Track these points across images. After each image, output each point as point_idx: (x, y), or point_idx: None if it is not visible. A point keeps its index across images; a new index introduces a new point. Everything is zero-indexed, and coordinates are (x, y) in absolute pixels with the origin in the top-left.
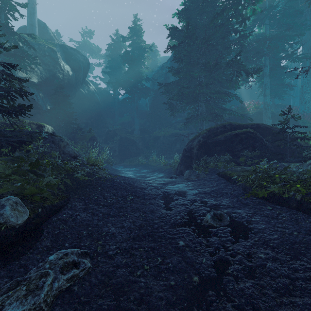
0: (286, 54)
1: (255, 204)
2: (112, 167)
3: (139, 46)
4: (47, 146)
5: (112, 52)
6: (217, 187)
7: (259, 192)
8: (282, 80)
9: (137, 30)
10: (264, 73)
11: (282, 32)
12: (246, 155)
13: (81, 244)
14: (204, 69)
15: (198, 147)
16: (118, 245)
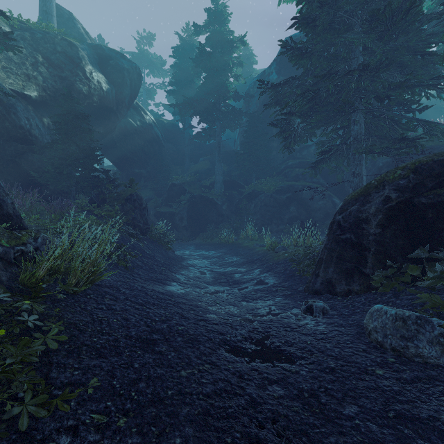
0: None
1: None
2: (168, 254)
3: (223, 38)
4: None
5: (180, 59)
6: None
7: None
8: None
9: (220, 13)
10: None
11: None
12: None
13: None
14: (373, 29)
15: (382, 219)
16: None
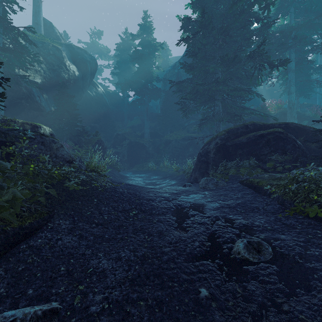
0: (315, 45)
1: (304, 227)
2: (120, 173)
3: (149, 44)
4: (34, 148)
5: (121, 52)
6: (243, 200)
7: (309, 210)
8: (308, 76)
9: (147, 27)
10: (288, 68)
11: (310, 20)
12: (274, 160)
13: (52, 290)
14: (221, 63)
15: (215, 151)
16: (107, 294)
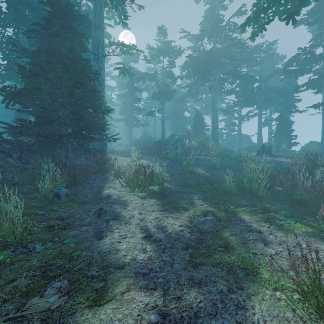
0: None
1: None
2: None
3: None
4: None
5: None
6: None
7: None
8: None
9: None
10: None
11: None
12: None
13: None
14: None
15: None
16: None
